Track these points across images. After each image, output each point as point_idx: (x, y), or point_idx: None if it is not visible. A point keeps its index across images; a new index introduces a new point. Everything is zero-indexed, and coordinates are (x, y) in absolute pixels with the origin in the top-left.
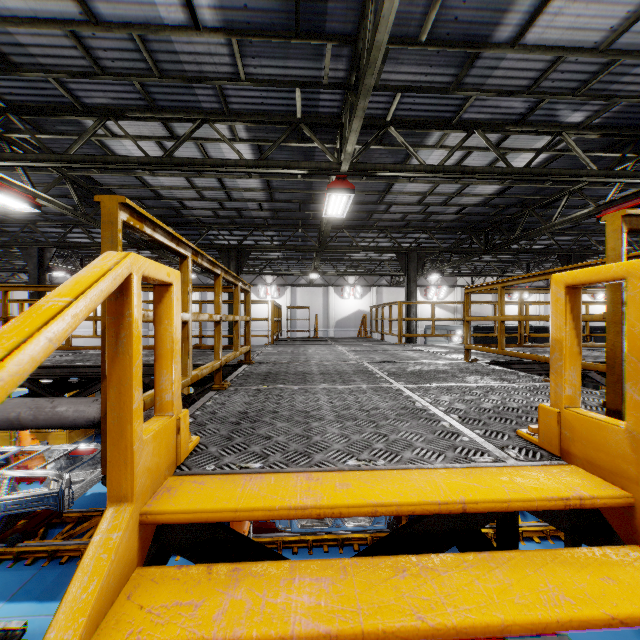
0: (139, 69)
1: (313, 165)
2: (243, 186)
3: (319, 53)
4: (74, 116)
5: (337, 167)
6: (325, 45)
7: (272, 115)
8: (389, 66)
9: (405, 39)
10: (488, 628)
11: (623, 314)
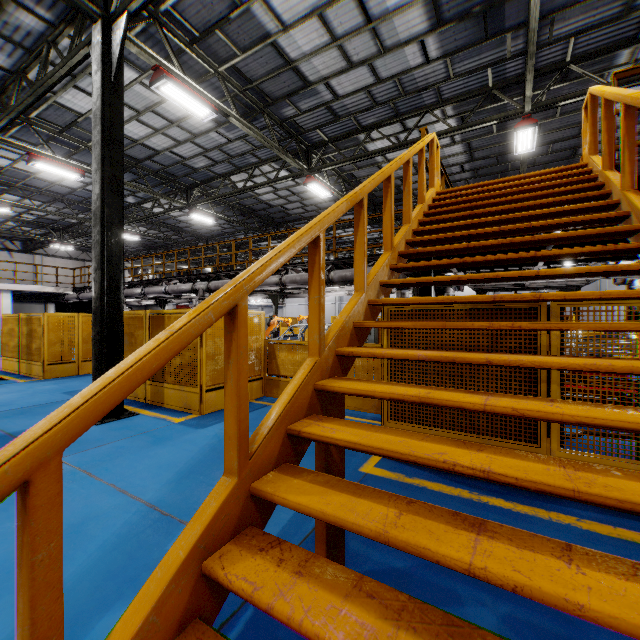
0: (394, 96)
1: (502, 115)
2: (448, 154)
3: (502, 42)
4: (357, 135)
5: (522, 111)
6: (506, 36)
7: (471, 92)
8: (558, 26)
9: (566, 6)
10: (519, 182)
11: (614, 112)
